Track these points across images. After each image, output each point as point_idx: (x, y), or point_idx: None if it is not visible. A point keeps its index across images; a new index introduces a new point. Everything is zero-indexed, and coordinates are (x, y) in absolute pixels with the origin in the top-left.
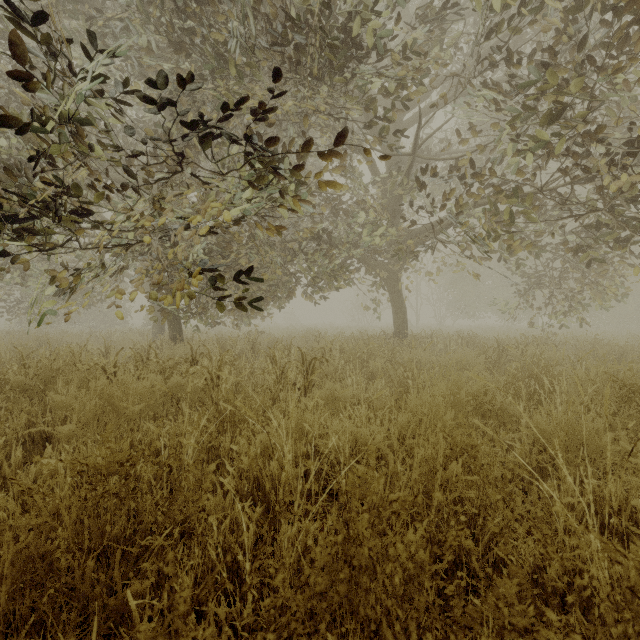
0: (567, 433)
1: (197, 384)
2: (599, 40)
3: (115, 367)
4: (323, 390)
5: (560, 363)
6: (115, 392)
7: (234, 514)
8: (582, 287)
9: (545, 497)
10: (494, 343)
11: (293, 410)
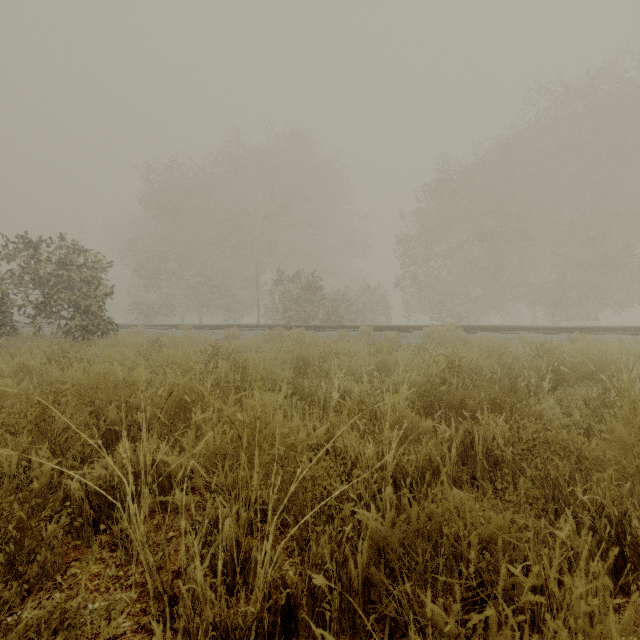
0: None
1: None
2: None
3: None
4: None
5: None
6: None
7: None
8: None
9: None
10: None
11: None
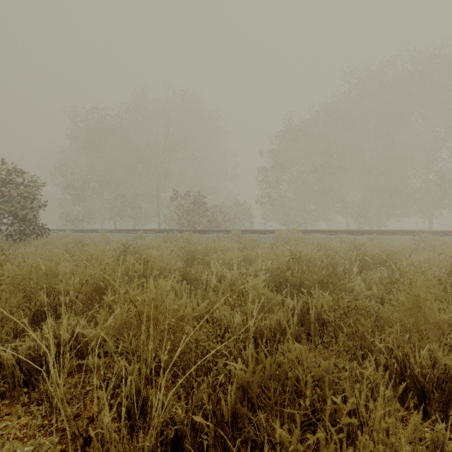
0: None
1: None
2: None
3: None
4: None
5: None
6: None
7: None
8: None
9: None
10: None
11: None
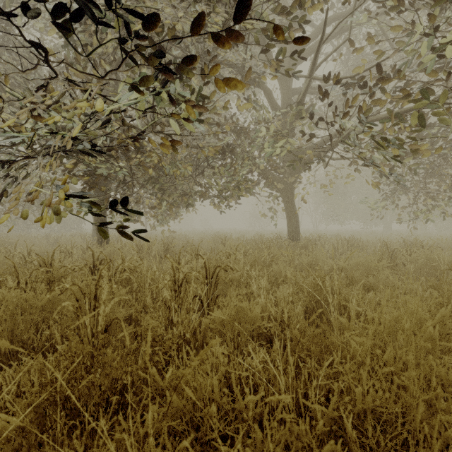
0: None
1: (66, 306)
2: None
3: None
4: (227, 310)
5: None
6: None
7: None
8: None
9: None
10: (372, 245)
11: None
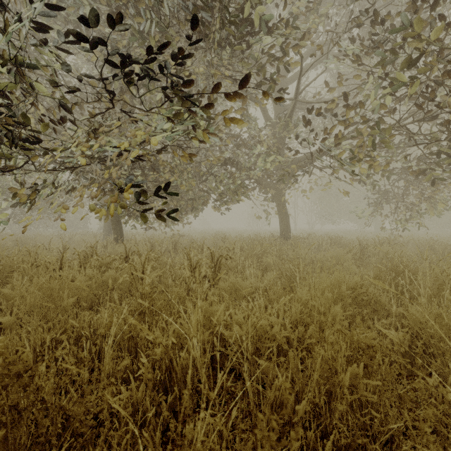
0: (440, 325)
1: (125, 278)
2: (438, 12)
3: (61, 263)
4: (228, 282)
5: (408, 259)
6: (53, 286)
7: (146, 405)
8: (421, 201)
9: (446, 401)
10: (354, 243)
11: (195, 325)
